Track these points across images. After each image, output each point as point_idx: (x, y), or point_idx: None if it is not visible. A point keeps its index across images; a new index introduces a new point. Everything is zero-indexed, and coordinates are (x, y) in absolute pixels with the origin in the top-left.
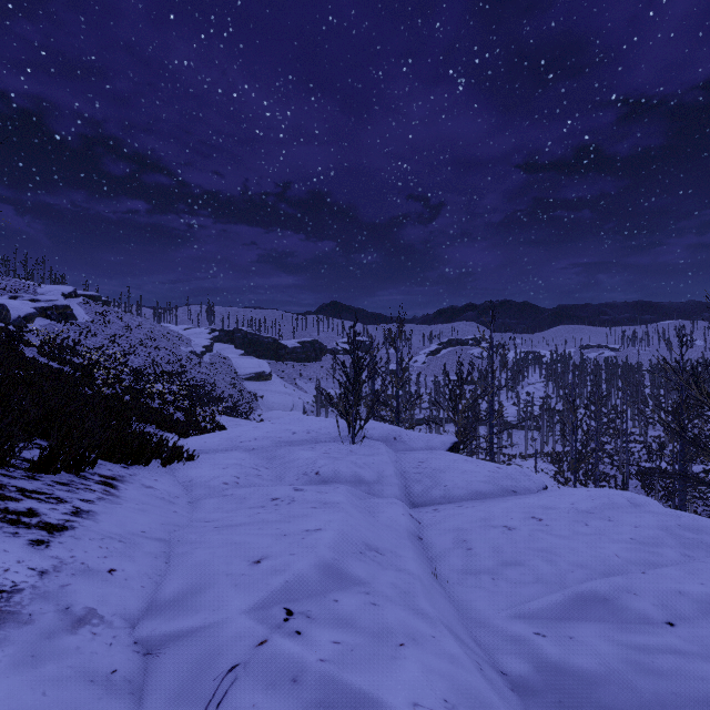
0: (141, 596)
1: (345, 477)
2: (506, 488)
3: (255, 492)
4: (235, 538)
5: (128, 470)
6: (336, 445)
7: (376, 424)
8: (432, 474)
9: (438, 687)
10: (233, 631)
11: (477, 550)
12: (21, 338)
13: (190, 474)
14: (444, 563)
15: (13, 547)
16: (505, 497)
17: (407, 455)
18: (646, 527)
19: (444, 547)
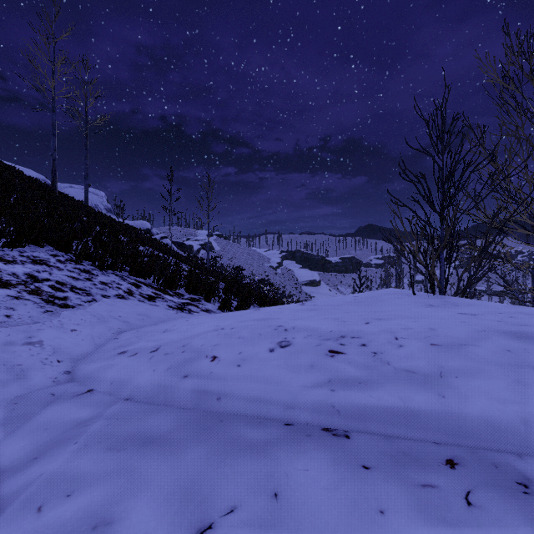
0: None
1: None
2: None
3: None
4: None
5: None
6: None
7: None
8: None
9: None
10: None
11: None
12: None
13: None
14: None
15: None
16: None
17: None
18: None
19: None
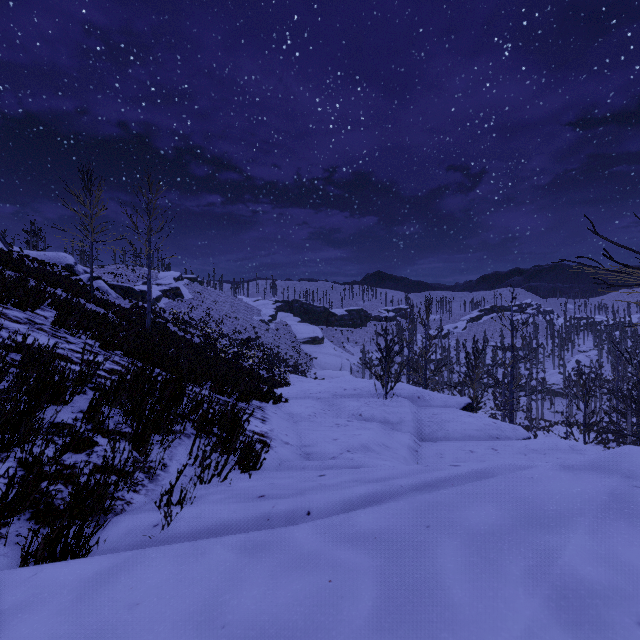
0: (298, 443)
1: (378, 419)
2: (492, 435)
3: (326, 420)
4: (324, 433)
5: (262, 404)
6: (374, 399)
7: (405, 386)
8: (439, 422)
9: (393, 465)
10: (332, 451)
11: (446, 458)
12: (164, 317)
13: (289, 409)
14: (425, 460)
15: (258, 422)
16: (488, 440)
17: (426, 409)
18: (564, 459)
19: (428, 455)
